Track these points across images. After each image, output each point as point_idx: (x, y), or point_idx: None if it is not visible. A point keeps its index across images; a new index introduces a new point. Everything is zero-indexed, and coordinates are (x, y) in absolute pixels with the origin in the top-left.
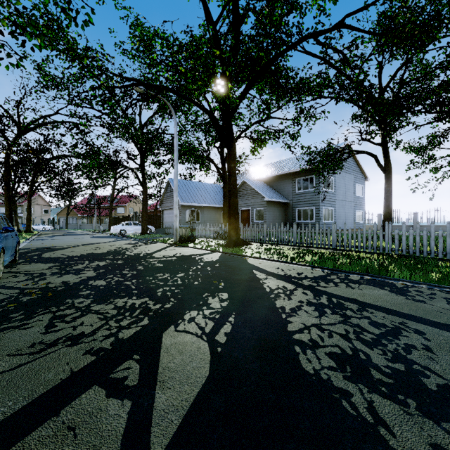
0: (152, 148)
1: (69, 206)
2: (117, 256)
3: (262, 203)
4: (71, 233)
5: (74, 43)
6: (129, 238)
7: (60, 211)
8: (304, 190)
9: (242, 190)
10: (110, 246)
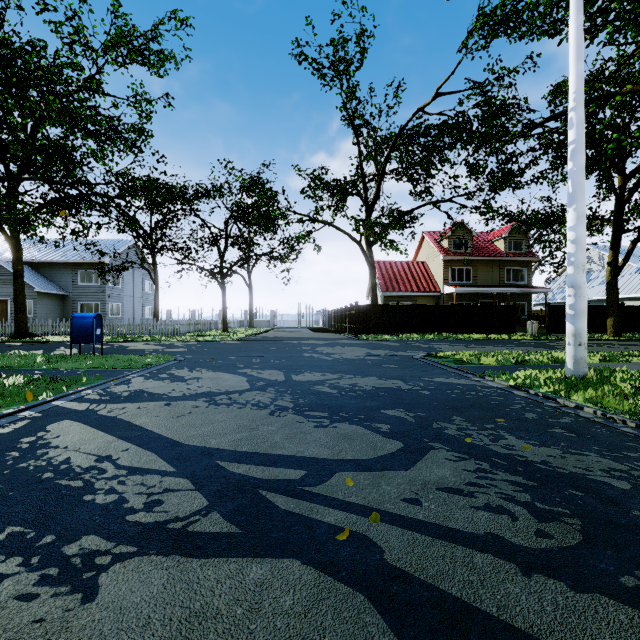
0: None
1: None
2: None
3: (31, 294)
4: None
5: None
6: None
7: None
8: (88, 283)
9: None
10: None
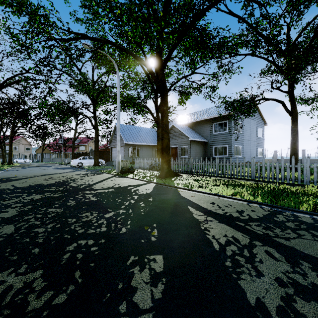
0: (102, 99)
1: (44, 145)
2: (59, 188)
3: (187, 142)
4: (42, 165)
5: (27, 0)
6: (84, 169)
7: (37, 148)
8: (219, 132)
9: (171, 132)
10: (62, 177)
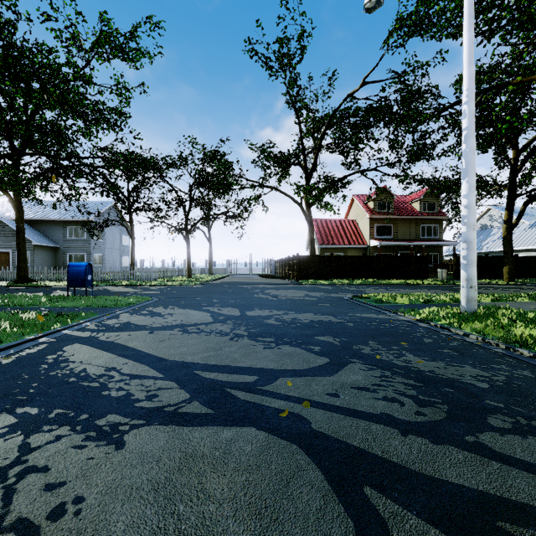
0: None
1: None
2: None
3: (29, 246)
4: None
5: None
6: None
7: None
8: (76, 237)
9: None
10: None
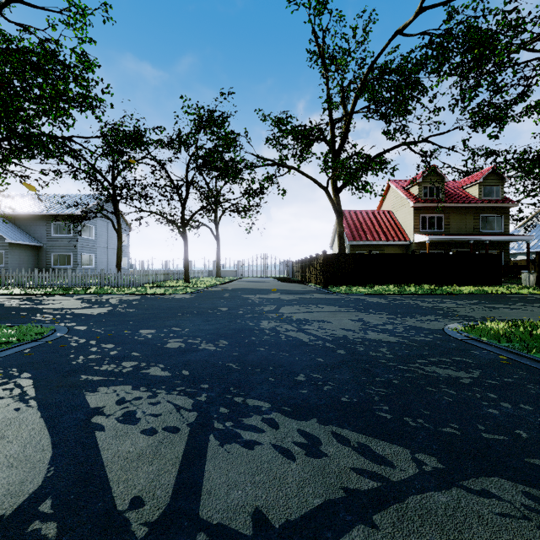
0: None
1: None
2: None
3: (2, 245)
4: None
5: None
6: None
7: None
8: (61, 235)
9: None
10: None
